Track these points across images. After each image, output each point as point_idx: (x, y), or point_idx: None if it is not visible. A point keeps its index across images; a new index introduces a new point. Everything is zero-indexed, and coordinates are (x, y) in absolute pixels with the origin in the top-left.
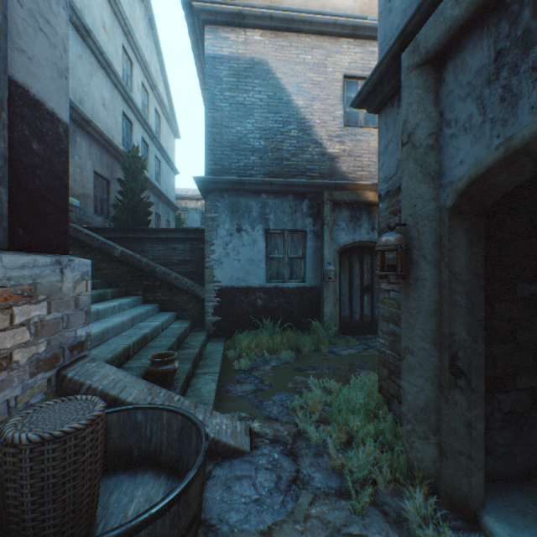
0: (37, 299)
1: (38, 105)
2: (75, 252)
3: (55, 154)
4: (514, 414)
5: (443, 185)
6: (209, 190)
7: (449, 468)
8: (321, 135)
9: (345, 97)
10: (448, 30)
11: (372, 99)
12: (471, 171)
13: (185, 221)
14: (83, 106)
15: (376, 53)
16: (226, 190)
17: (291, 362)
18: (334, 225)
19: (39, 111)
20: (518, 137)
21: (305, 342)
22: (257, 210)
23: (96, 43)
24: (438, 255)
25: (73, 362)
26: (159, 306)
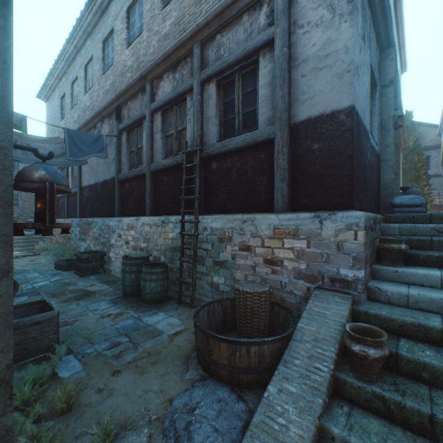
0: (298, 237)
1: (318, 119)
2: None
3: (335, 139)
4: None
5: None
6: None
7: None
8: None
9: None
10: None
11: None
12: None
13: None
14: None
15: None
16: None
17: None
18: None
19: (319, 122)
20: None
21: None
22: None
23: None
24: None
25: (332, 289)
26: None
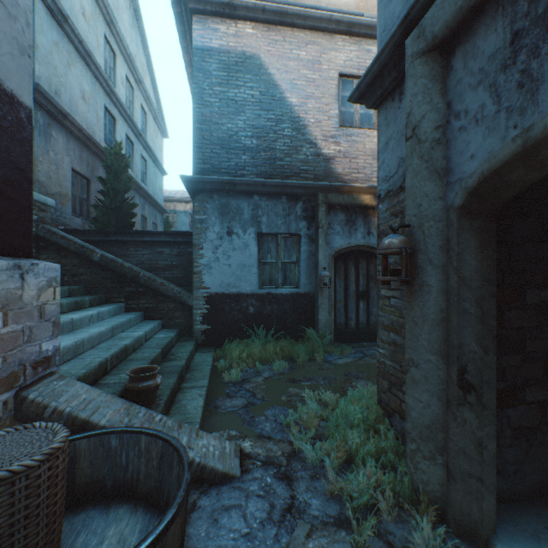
0: None
1: None
2: (49, 255)
3: (15, 143)
4: (524, 430)
5: (451, 182)
6: (197, 191)
7: (458, 492)
8: (316, 135)
9: (340, 96)
10: (458, 11)
11: (371, 93)
12: (484, 166)
13: (174, 224)
14: (59, 98)
15: (372, 51)
16: (216, 190)
17: (285, 373)
18: (329, 228)
19: None
20: (540, 126)
21: (300, 351)
22: (248, 212)
23: (74, 30)
24: (445, 259)
25: (37, 380)
26: (143, 314)
